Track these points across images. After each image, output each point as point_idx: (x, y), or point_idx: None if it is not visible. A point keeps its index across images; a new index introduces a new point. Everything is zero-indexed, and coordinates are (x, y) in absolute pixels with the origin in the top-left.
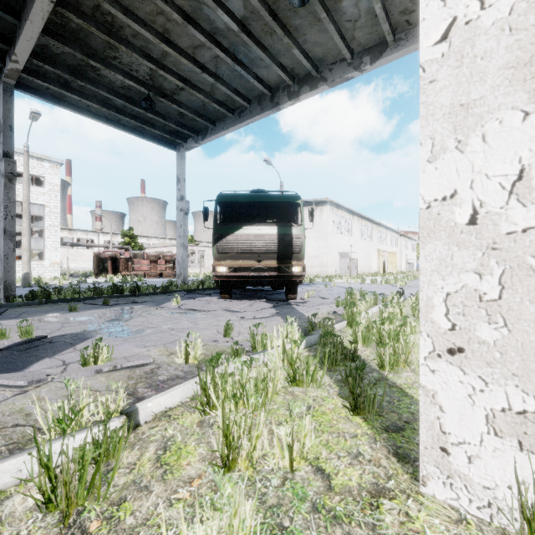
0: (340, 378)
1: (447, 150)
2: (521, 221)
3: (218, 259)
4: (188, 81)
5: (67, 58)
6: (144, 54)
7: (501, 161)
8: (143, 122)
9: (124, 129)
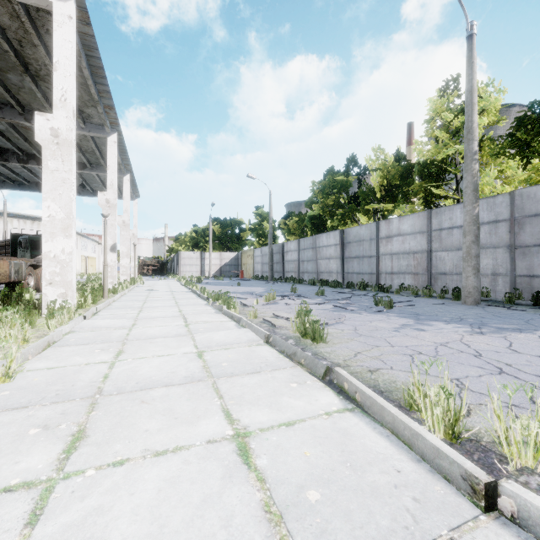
0: None
1: (122, 260)
2: (126, 266)
3: None
4: None
5: None
6: None
7: (125, 261)
8: None
9: None
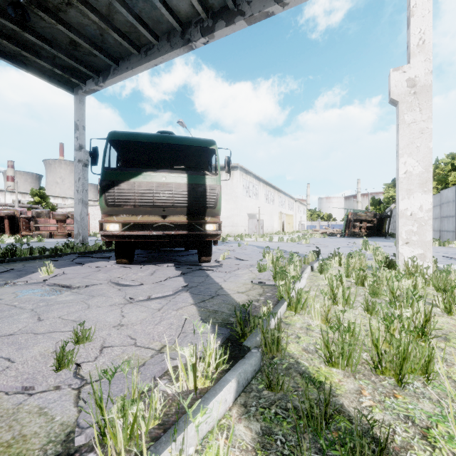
0: None
1: None
2: None
3: (108, 214)
4: None
5: None
6: None
7: None
8: (22, 47)
9: None
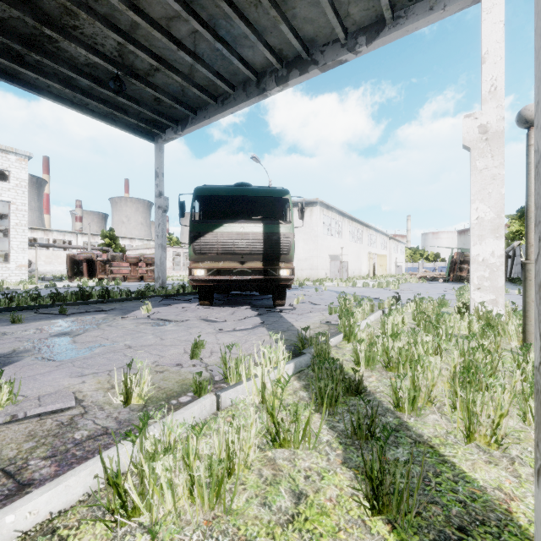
0: (343, 427)
1: None
2: None
3: (195, 261)
4: (163, 60)
5: (16, 25)
6: (109, 24)
7: None
8: (114, 108)
9: (92, 115)
